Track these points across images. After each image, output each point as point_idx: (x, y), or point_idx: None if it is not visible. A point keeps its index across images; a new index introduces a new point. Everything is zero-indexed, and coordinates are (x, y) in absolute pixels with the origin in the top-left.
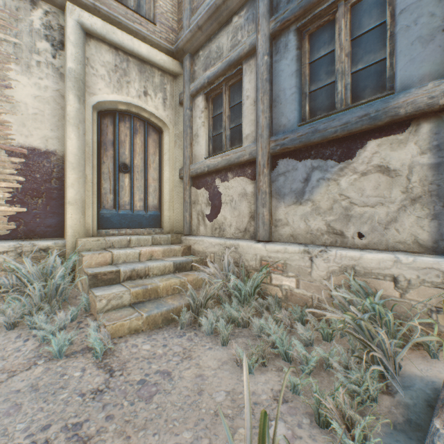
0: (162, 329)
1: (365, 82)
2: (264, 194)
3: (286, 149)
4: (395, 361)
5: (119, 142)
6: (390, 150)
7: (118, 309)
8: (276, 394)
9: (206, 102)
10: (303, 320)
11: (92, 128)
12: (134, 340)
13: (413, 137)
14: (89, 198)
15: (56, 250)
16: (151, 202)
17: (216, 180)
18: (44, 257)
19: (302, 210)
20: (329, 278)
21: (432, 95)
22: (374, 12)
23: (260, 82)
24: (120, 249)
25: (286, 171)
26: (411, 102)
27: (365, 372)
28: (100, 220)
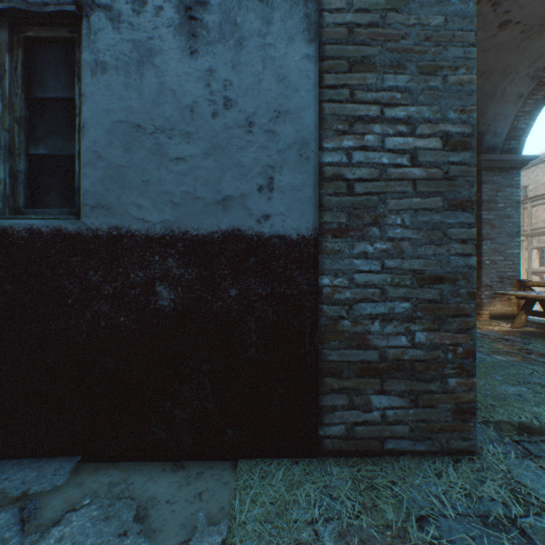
0: None
1: None
2: None
3: None
4: None
5: None
6: None
7: None
8: None
9: (537, 251)
10: None
11: None
12: None
13: None
14: None
15: None
16: None
17: (542, 274)
18: None
19: None
20: None
21: None
22: None
23: None
24: None
25: None
26: None
27: None
28: None
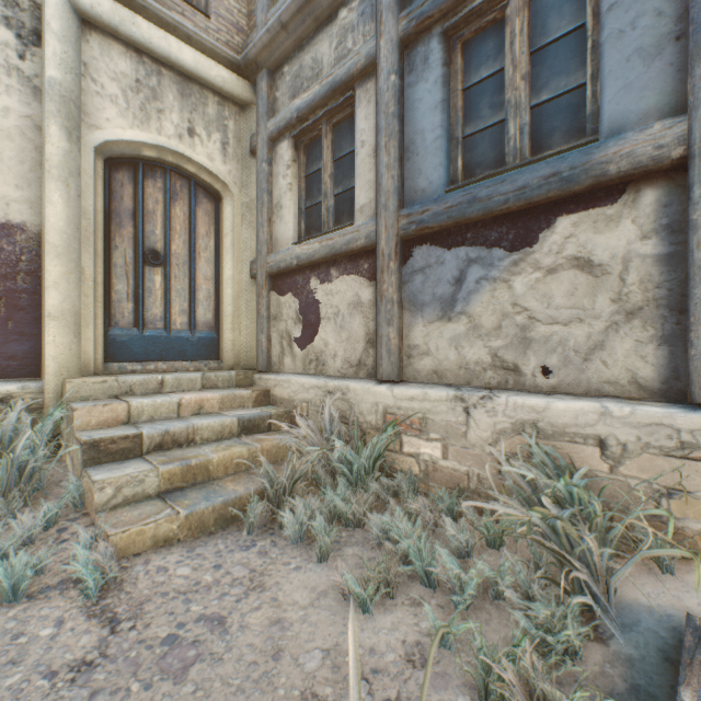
0: (215, 535)
1: (552, 123)
2: (390, 304)
3: (427, 229)
4: (610, 584)
5: (145, 213)
6: (594, 233)
7: (137, 502)
8: (411, 650)
9: (295, 151)
10: (454, 513)
11: (94, 187)
12: (163, 559)
13: (630, 210)
14: (89, 307)
15: (22, 400)
16: (202, 317)
17: (311, 280)
18: (2, 412)
19: (451, 330)
20: (497, 442)
21: (660, 143)
22: (567, 8)
23: (384, 118)
24: (144, 396)
25: (427, 266)
26: (627, 154)
27: (559, 603)
28: (110, 347)
